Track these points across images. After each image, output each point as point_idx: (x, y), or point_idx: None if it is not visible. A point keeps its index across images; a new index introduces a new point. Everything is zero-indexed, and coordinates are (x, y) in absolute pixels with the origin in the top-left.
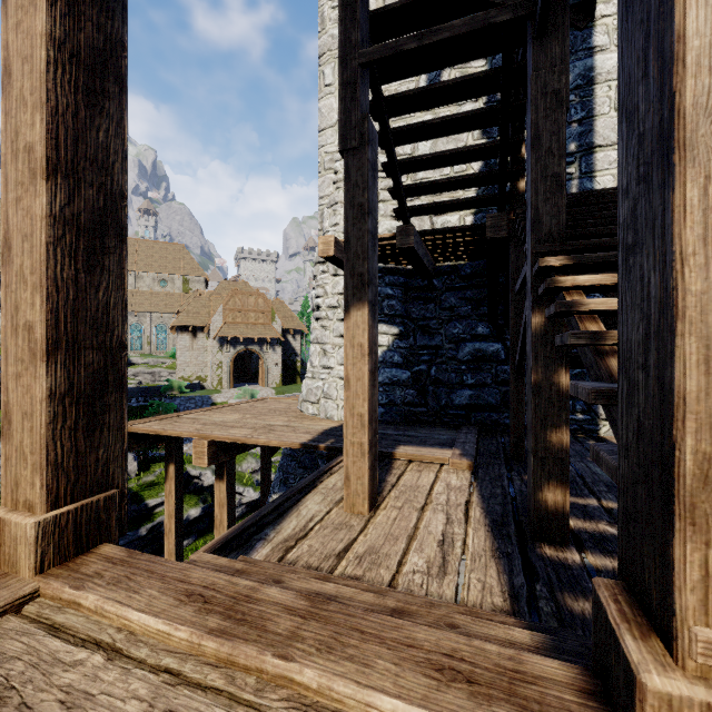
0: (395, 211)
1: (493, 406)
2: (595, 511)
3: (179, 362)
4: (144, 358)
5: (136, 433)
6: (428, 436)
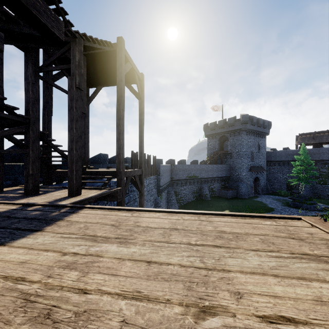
0: (3, 20)
1: None
2: None
3: None
4: None
5: None
6: None
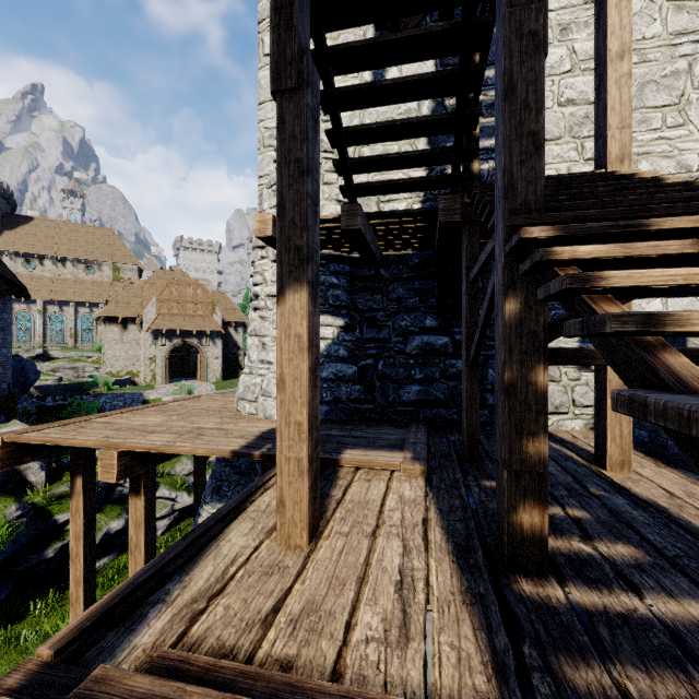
0: (341, 189)
1: (441, 402)
2: (563, 523)
3: (107, 356)
4: (65, 352)
5: (28, 443)
6: (376, 436)
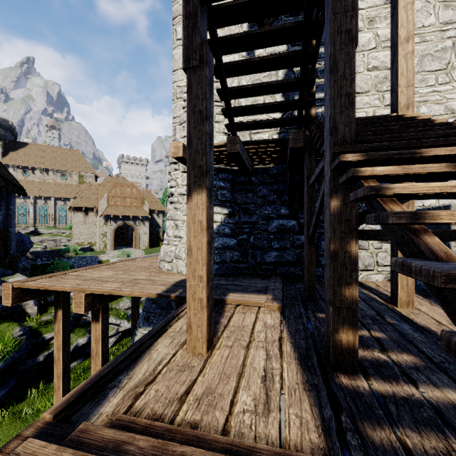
0: (226, 126)
1: (291, 262)
2: (369, 340)
3: (75, 232)
4: (49, 230)
5: (28, 288)
6: (249, 285)
